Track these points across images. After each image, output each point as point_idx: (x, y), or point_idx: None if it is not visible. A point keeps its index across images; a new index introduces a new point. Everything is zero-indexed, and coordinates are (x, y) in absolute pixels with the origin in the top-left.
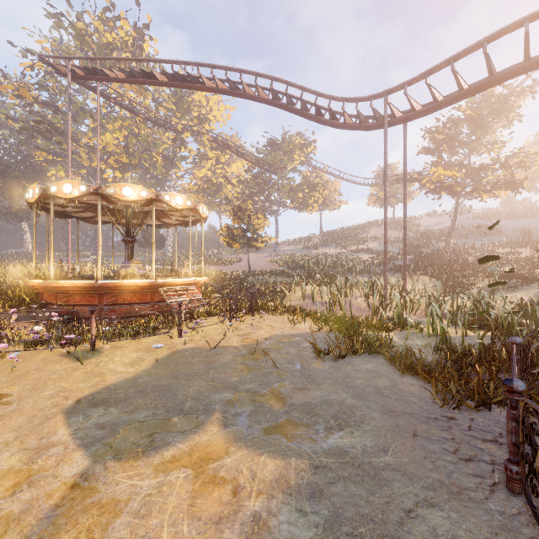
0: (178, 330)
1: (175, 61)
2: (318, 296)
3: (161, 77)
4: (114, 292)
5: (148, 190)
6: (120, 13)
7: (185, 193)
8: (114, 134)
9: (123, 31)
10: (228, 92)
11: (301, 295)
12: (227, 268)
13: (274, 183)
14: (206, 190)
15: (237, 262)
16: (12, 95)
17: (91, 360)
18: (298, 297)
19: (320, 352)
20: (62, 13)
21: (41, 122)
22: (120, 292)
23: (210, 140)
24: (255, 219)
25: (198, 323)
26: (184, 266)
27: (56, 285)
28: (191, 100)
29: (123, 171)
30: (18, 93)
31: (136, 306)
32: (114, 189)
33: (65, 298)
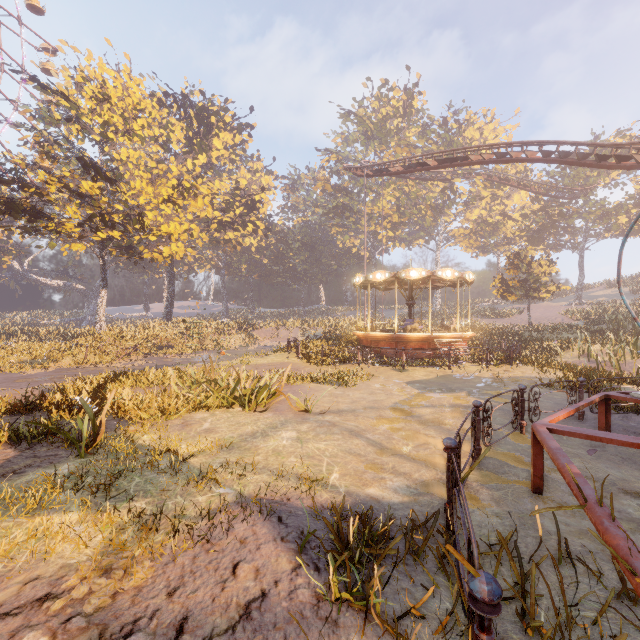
0: (448, 365)
1: (445, 151)
2: (604, 355)
3: (433, 162)
4: (404, 341)
5: (426, 270)
6: (392, 85)
7: (455, 239)
8: (387, 197)
9: (395, 100)
10: (495, 161)
11: (579, 353)
12: (503, 321)
13: (573, 211)
14: (479, 233)
15: (518, 314)
16: (320, 192)
17: (405, 372)
18: (574, 355)
19: (545, 385)
20: (350, 111)
21: (337, 206)
22: (408, 341)
23: (484, 178)
24: (537, 266)
25: (461, 364)
26: (453, 323)
27: (372, 335)
28: (461, 139)
29: (395, 230)
30: (324, 188)
31: (418, 352)
32: (405, 273)
33: (376, 343)
